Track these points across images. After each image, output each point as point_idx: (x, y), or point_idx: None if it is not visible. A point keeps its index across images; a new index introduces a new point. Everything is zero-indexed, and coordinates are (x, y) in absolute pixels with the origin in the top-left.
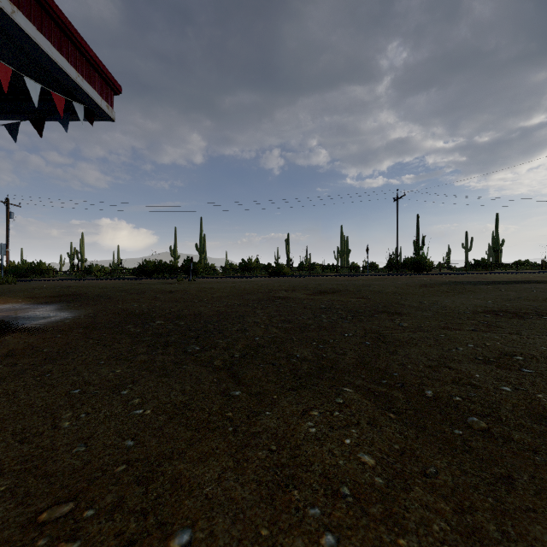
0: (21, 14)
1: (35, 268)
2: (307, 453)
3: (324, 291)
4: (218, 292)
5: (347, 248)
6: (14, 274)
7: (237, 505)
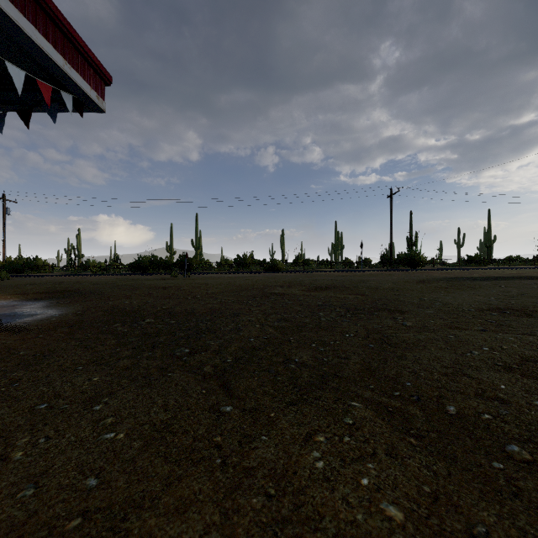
0: None
1: (31, 264)
2: (314, 500)
3: (320, 287)
4: (212, 288)
5: (341, 244)
6: (10, 270)
7: None
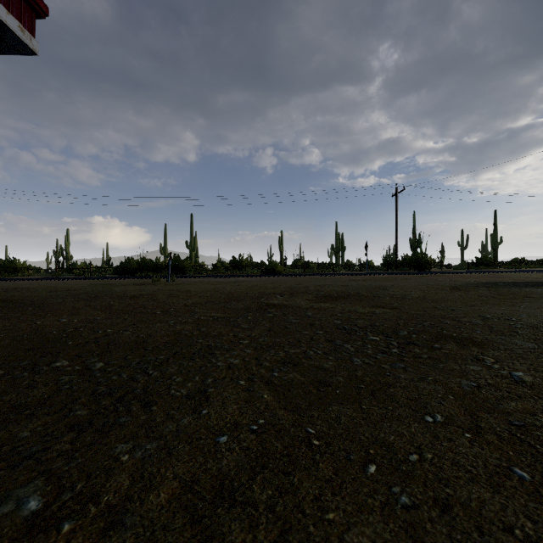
0: None
1: (8, 266)
2: None
3: (330, 296)
4: (194, 297)
5: (342, 245)
6: None
7: None
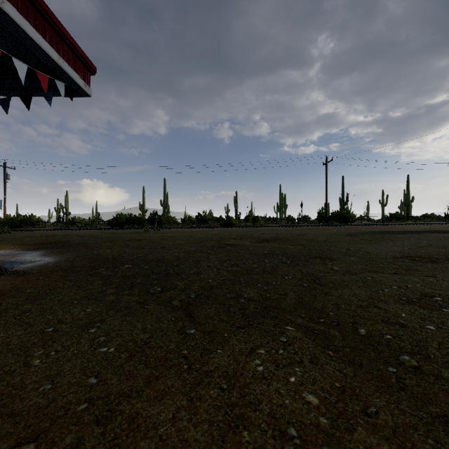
0: (10, 4)
1: (27, 220)
2: (255, 392)
3: (266, 240)
4: (178, 240)
5: (285, 203)
6: (10, 225)
7: (189, 447)
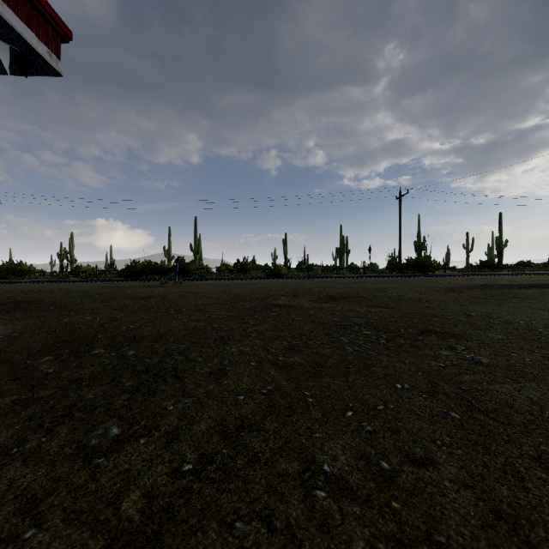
0: None
1: (15, 269)
2: None
3: (332, 297)
4: (203, 298)
5: (346, 248)
6: None
7: None
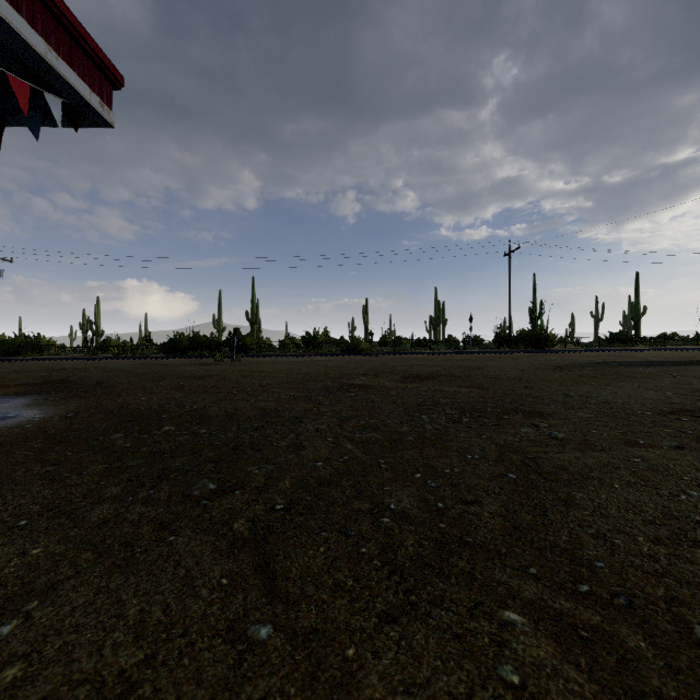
0: None
1: (31, 344)
2: None
3: (419, 377)
4: (269, 378)
5: (443, 317)
6: (4, 351)
7: None
